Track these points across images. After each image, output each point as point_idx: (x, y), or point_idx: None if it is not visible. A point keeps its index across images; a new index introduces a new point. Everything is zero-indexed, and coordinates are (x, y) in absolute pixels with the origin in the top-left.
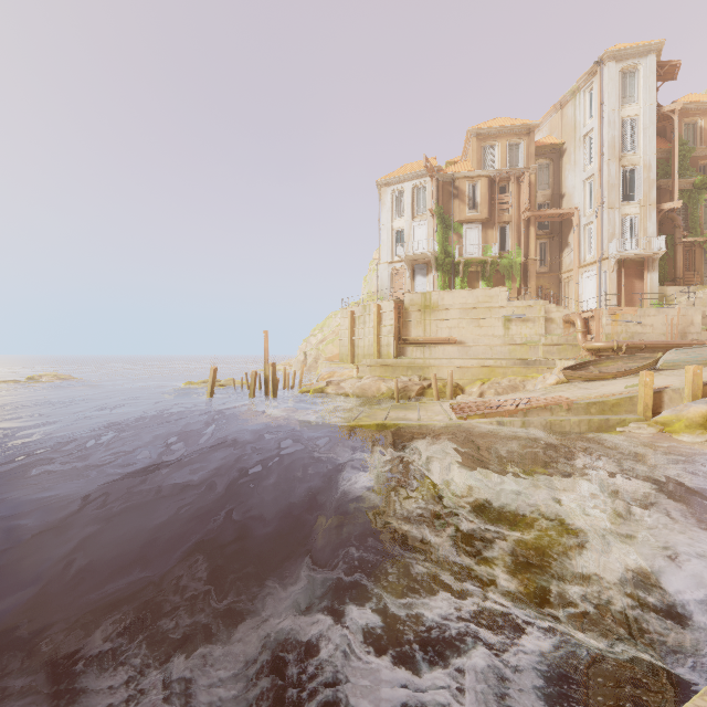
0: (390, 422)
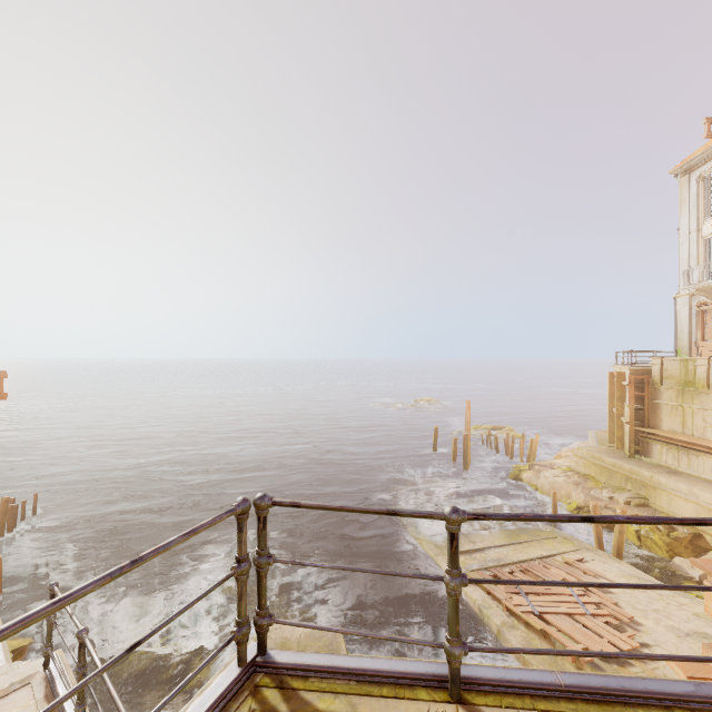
0: (420, 540)
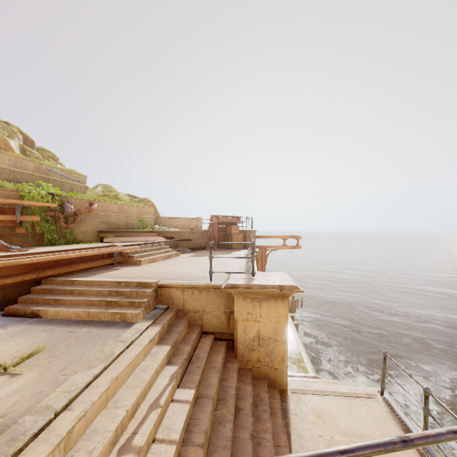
0: None
